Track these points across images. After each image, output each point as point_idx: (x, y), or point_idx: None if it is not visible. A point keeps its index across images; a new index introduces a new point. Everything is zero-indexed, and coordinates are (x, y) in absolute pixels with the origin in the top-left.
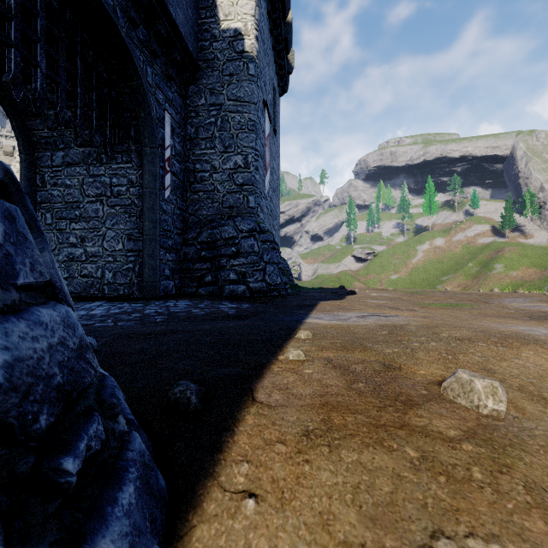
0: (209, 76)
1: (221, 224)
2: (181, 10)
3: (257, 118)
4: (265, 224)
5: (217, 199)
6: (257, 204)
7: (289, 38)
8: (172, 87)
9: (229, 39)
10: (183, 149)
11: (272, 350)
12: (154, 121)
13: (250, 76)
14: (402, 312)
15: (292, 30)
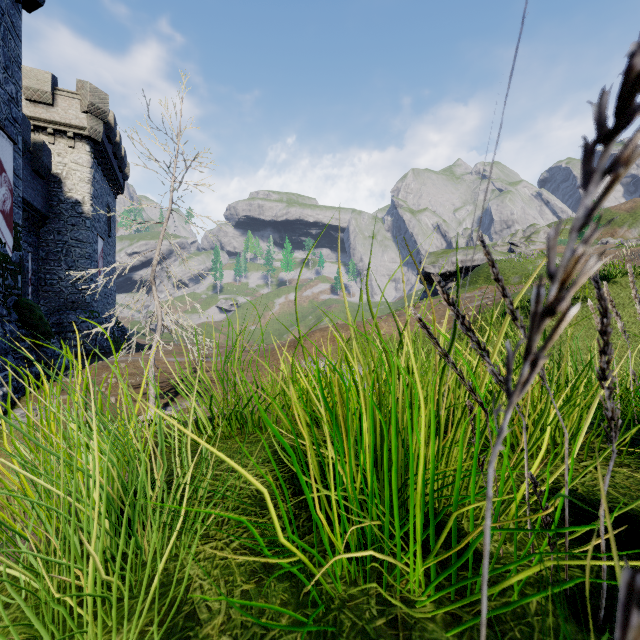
0: (57, 223)
1: (67, 313)
2: (39, 196)
3: (92, 251)
4: (97, 312)
5: (63, 297)
6: (92, 300)
7: (123, 166)
8: (31, 235)
9: (72, 204)
10: (37, 266)
11: (90, 364)
12: (25, 265)
13: (87, 228)
14: (146, 356)
15: (125, 160)
